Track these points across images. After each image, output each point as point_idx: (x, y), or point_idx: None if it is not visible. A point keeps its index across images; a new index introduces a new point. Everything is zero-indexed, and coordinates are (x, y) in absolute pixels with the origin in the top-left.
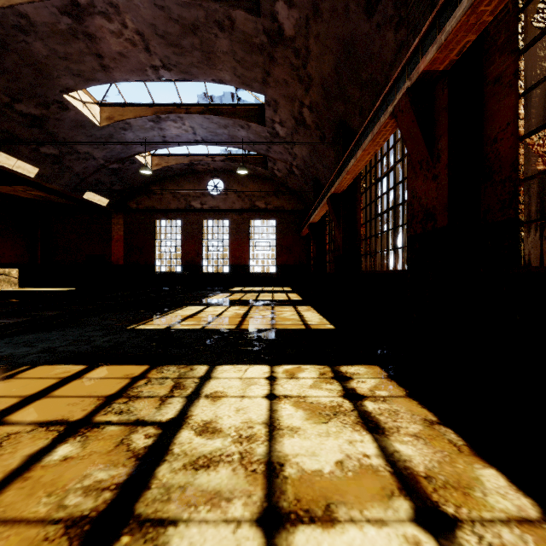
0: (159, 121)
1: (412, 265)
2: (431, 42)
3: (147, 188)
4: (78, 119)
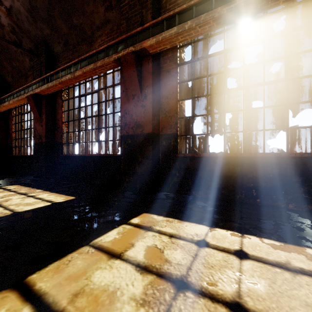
0: None
1: (35, 153)
2: (39, 85)
3: None
4: None
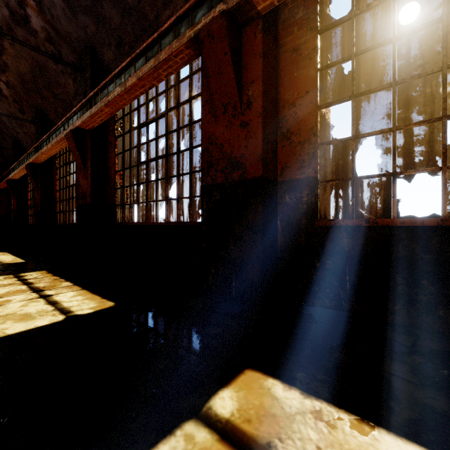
0: None
1: (79, 221)
2: (81, 115)
3: None
4: None
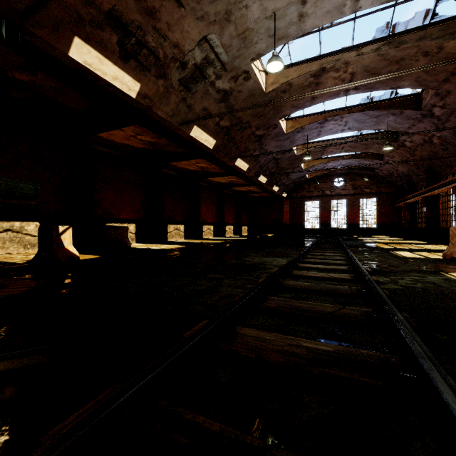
0: (327, 163)
1: None
2: None
3: (301, 185)
4: (298, 169)
